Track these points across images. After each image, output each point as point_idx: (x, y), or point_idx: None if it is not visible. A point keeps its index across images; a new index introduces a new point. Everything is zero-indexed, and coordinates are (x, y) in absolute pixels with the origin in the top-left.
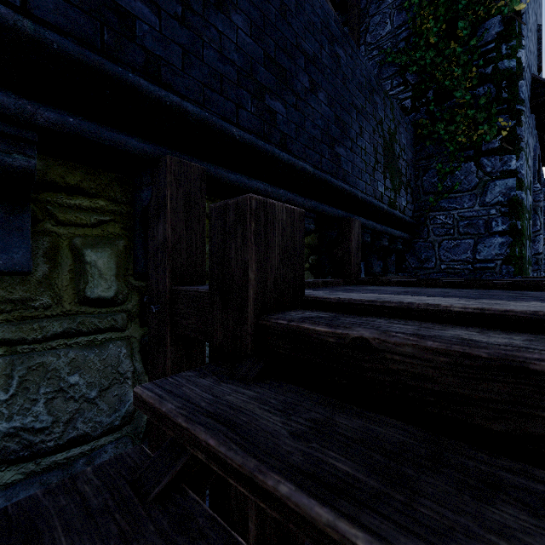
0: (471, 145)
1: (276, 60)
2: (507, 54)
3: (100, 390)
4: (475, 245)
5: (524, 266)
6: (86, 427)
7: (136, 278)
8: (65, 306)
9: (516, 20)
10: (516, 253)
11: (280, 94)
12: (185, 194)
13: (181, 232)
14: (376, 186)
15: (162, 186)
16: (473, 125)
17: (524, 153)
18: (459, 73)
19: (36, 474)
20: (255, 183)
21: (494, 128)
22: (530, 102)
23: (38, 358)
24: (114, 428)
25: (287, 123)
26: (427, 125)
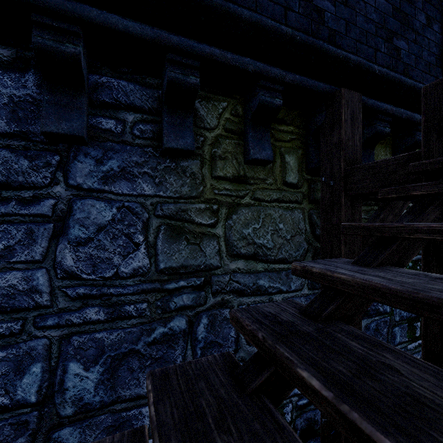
0: None
1: (400, 9)
2: None
3: (291, 236)
4: None
5: None
6: (285, 254)
7: (306, 173)
8: (278, 185)
9: None
10: None
11: (403, 35)
12: (350, 111)
13: (349, 135)
14: None
15: (336, 109)
16: None
17: None
18: None
19: (267, 271)
20: (384, 105)
21: None
22: None
23: (268, 210)
24: (297, 260)
25: (408, 55)
26: None
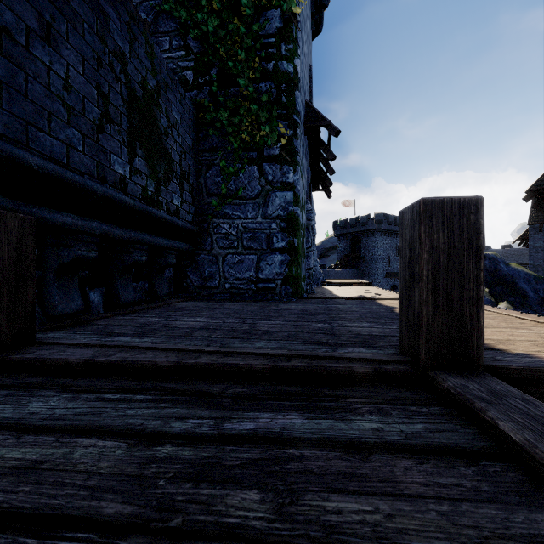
0: (254, 146)
1: None
2: (286, 55)
3: None
4: (258, 262)
5: (300, 286)
6: None
7: None
8: None
9: (293, 24)
10: (293, 272)
11: None
12: None
13: None
14: (107, 160)
15: None
16: (256, 124)
17: (300, 169)
18: (243, 57)
19: None
20: None
21: (275, 132)
22: (305, 123)
23: None
24: None
25: None
26: (209, 109)
